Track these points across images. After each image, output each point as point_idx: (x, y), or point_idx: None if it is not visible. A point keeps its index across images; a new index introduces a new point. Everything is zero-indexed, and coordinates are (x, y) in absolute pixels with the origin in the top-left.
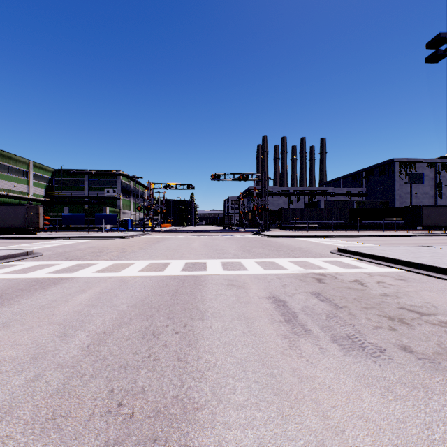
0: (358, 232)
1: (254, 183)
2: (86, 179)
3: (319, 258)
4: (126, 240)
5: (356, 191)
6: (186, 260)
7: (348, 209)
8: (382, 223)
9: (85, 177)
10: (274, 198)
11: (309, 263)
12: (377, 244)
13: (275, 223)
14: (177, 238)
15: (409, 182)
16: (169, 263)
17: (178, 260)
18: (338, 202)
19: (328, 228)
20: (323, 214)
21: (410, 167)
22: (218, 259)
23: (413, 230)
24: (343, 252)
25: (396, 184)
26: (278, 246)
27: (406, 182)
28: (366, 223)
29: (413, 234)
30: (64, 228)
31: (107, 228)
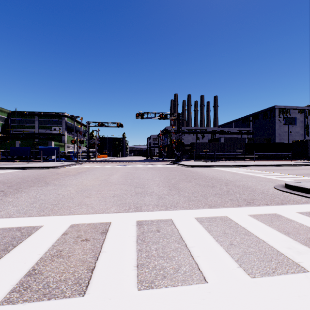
0: (254, 161)
1: (172, 121)
2: (37, 119)
3: (289, 206)
4: (50, 171)
5: (245, 131)
6: (78, 215)
7: (244, 144)
8: (269, 155)
9: (36, 117)
10: (185, 135)
11: (300, 226)
12: (298, 174)
13: (186, 155)
14: (102, 168)
15: (287, 123)
16: (30, 233)
17: (63, 216)
18: (234, 138)
19: (228, 158)
20: (224, 147)
21: (286, 113)
22: (134, 212)
23: (294, 159)
24: (300, 191)
25: (276, 125)
26: (205, 179)
27: (284, 123)
28: (257, 155)
29: (305, 163)
30: (15, 159)
31: (53, 158)
